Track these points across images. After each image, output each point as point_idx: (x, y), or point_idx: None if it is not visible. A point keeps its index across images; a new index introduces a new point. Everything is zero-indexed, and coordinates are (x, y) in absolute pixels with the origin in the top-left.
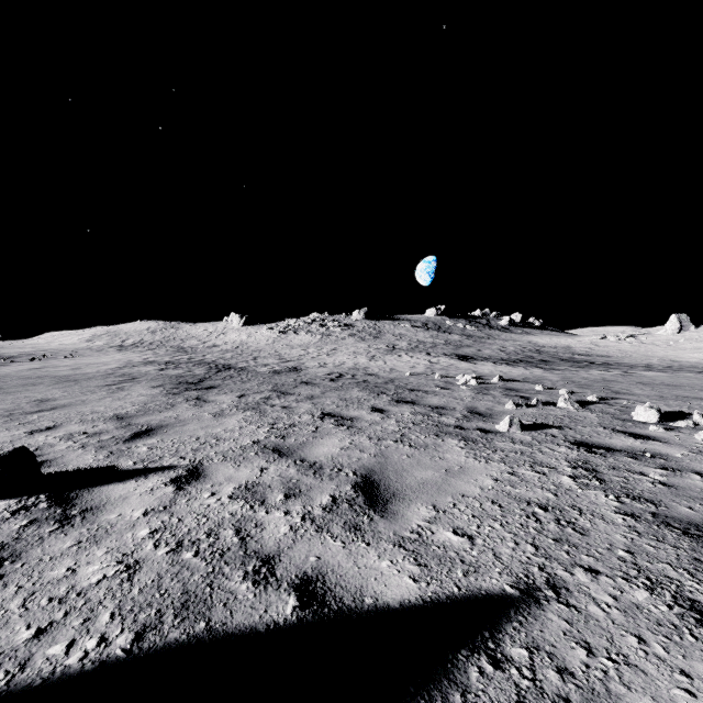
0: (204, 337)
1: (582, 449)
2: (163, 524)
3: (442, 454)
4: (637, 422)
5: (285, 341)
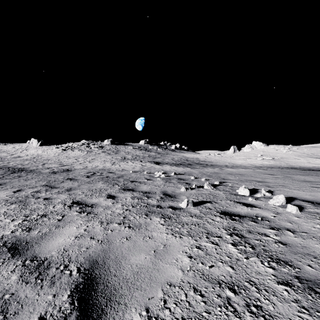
0: (12, 152)
1: (228, 218)
2: None
3: (150, 232)
4: (241, 195)
5: (65, 154)
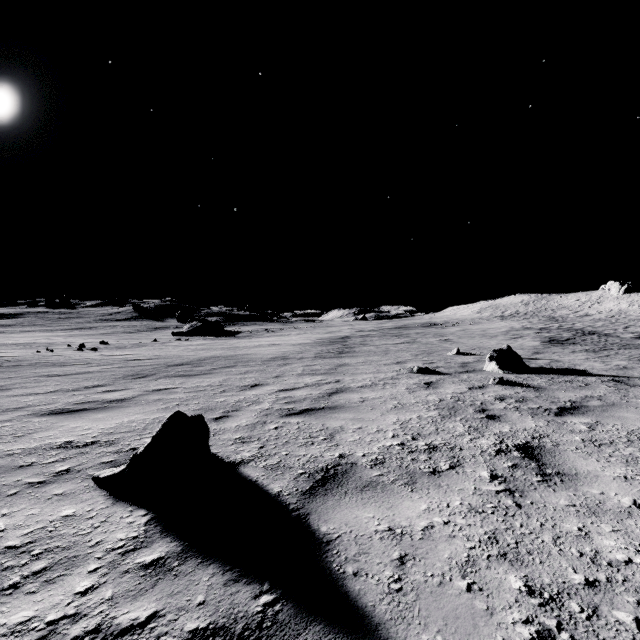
0: (575, 307)
1: None
2: (547, 364)
3: None
4: None
5: None
